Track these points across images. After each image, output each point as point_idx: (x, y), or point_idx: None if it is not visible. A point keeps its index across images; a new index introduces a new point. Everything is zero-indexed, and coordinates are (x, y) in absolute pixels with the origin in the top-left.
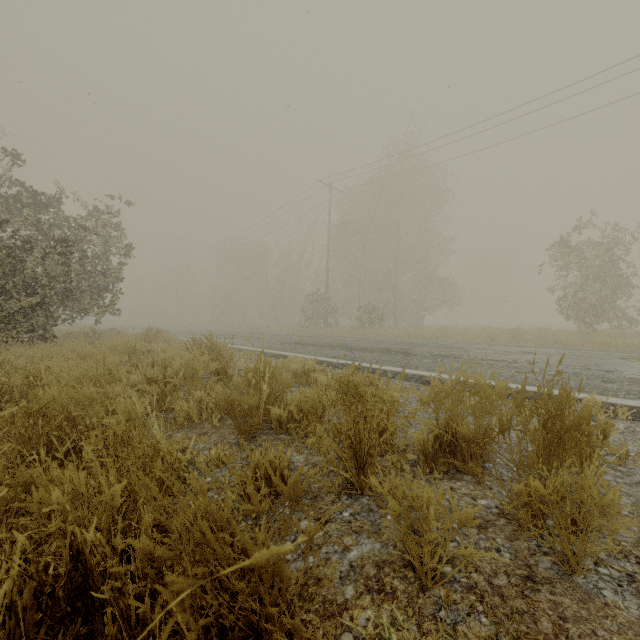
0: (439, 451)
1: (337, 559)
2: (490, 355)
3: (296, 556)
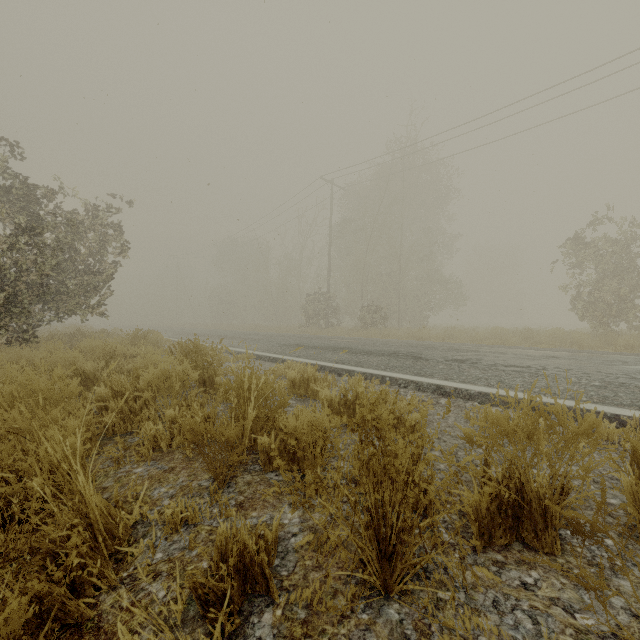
0: (496, 515)
1: None
2: (512, 360)
3: None
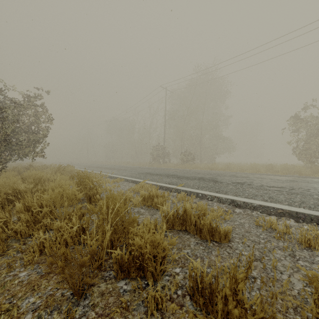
0: None
1: None
2: (271, 183)
3: None
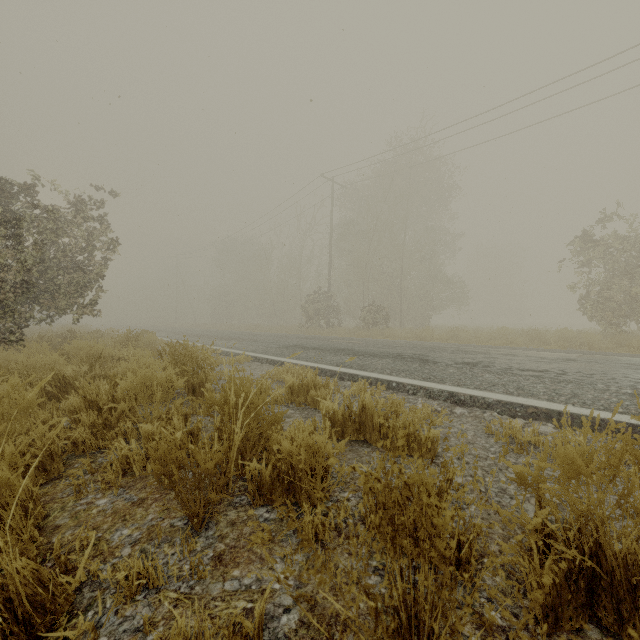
0: (563, 589)
1: None
2: (527, 363)
3: None
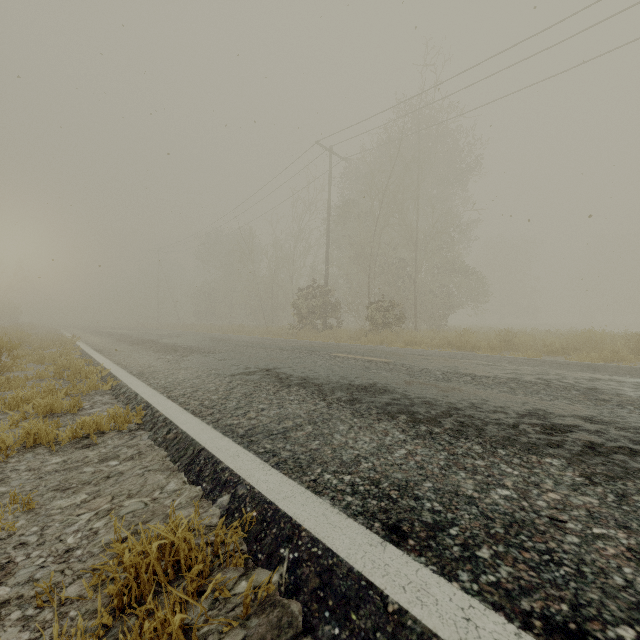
0: None
1: None
2: None
3: None
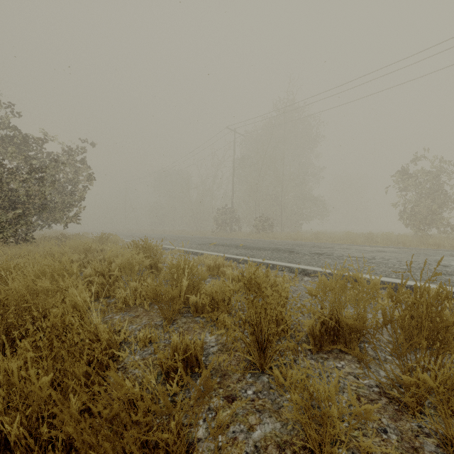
0: (325, 334)
1: (243, 439)
2: (353, 253)
3: (207, 435)
